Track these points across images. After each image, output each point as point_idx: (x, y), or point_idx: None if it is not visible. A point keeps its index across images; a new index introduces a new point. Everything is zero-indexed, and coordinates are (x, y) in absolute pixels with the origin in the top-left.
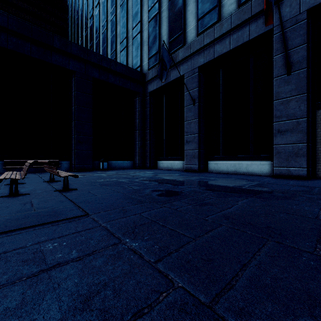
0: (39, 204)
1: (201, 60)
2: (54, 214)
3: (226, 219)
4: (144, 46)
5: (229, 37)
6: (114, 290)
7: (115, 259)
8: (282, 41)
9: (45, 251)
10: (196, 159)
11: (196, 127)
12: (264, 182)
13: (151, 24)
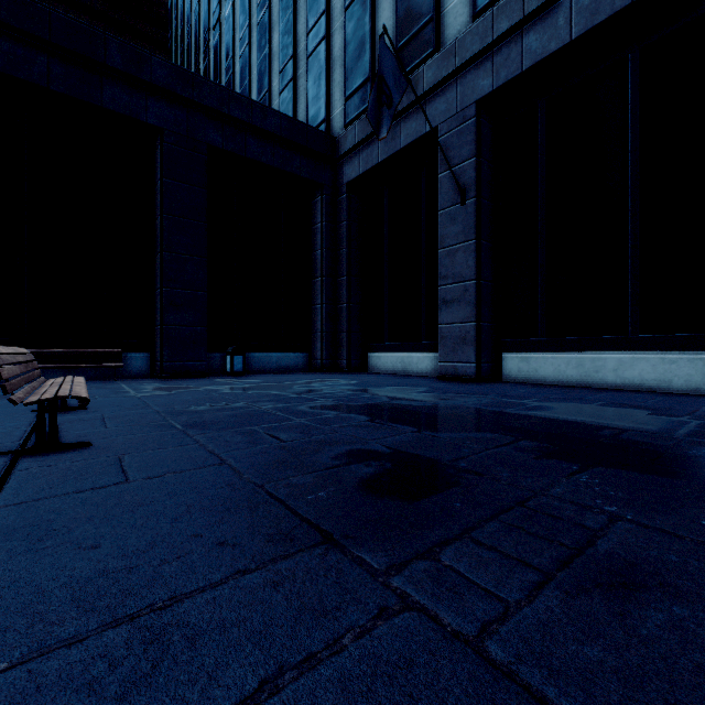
0: None
1: (485, 84)
2: None
3: None
4: (335, 70)
5: (569, 7)
6: None
7: None
8: None
9: None
10: (470, 348)
11: (471, 263)
12: None
13: (351, 12)
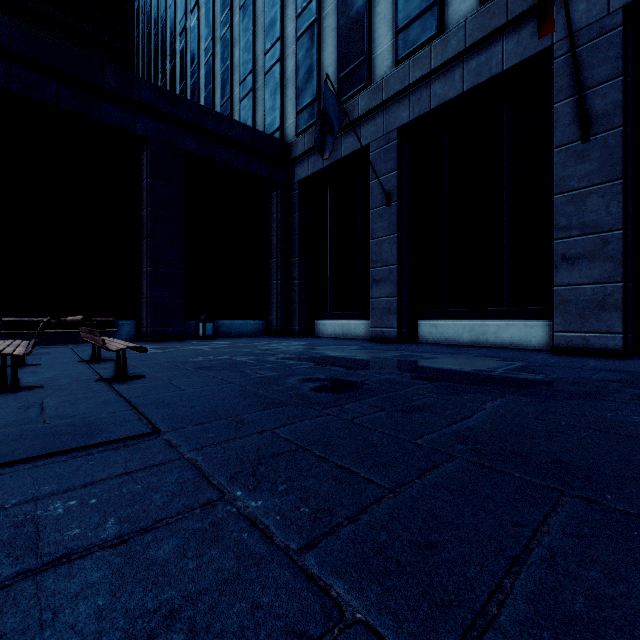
0: (57, 408)
1: (404, 115)
2: (85, 431)
3: (463, 443)
4: (288, 88)
5: (462, 67)
6: (192, 632)
7: (204, 542)
8: (571, 73)
9: (45, 519)
10: (393, 317)
11: (394, 251)
12: (534, 363)
13: (302, 43)
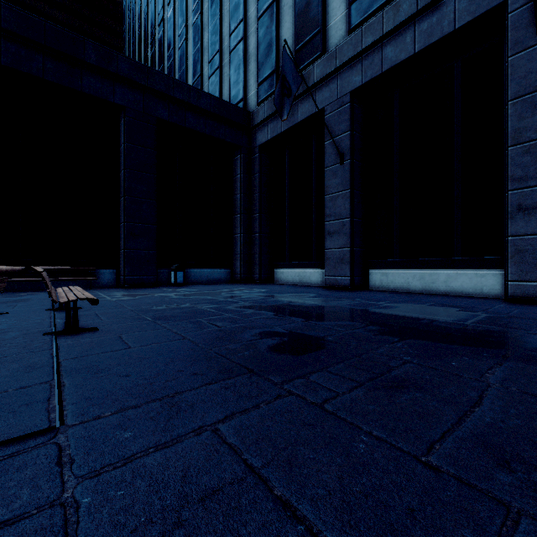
0: None
1: (357, 79)
2: None
3: (504, 466)
4: (251, 63)
5: (413, 29)
6: None
7: None
8: (528, 25)
9: None
10: (346, 266)
11: (347, 206)
12: (499, 314)
13: (262, 22)
